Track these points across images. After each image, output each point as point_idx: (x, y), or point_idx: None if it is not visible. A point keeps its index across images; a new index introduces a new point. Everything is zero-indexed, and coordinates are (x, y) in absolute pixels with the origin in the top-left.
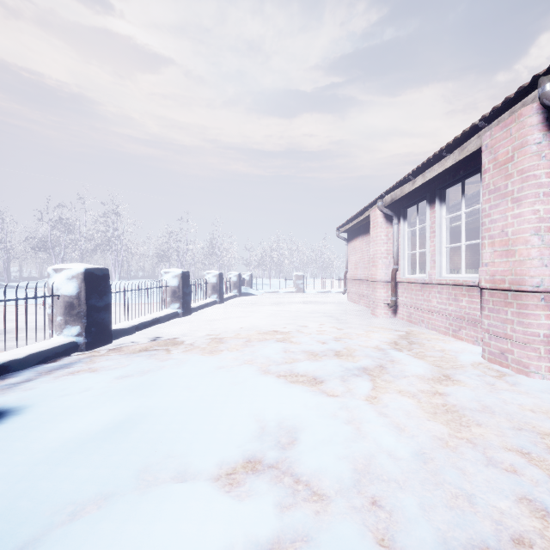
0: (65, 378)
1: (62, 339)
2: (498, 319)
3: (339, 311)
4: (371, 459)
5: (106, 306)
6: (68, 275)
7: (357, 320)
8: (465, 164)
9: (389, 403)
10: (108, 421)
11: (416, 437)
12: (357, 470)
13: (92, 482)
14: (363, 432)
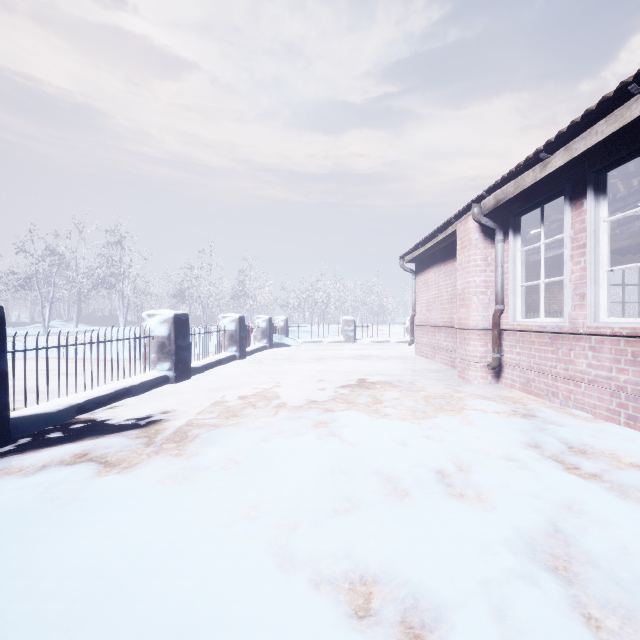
0: None
1: None
2: None
3: (408, 371)
4: None
5: None
6: None
7: (440, 388)
8: None
9: None
10: None
11: None
12: None
13: None
14: None
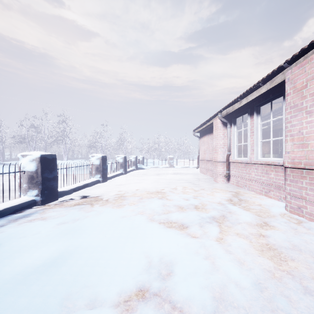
0: (25, 224)
1: (26, 198)
2: (296, 186)
3: (194, 179)
4: (224, 288)
5: (54, 177)
6: (30, 159)
7: (206, 184)
8: (273, 91)
9: (232, 243)
10: (47, 257)
11: (252, 270)
12: (215, 298)
13: (28, 310)
14: (217, 266)
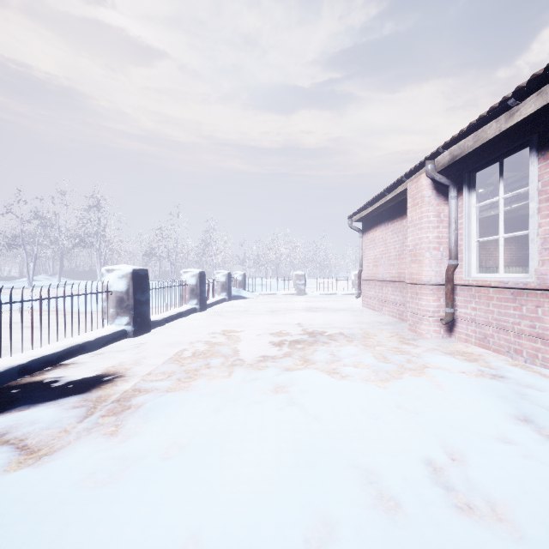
0: None
1: None
2: None
3: (359, 324)
4: None
5: None
6: None
7: (395, 342)
8: None
9: None
10: None
11: None
12: None
13: None
14: None
